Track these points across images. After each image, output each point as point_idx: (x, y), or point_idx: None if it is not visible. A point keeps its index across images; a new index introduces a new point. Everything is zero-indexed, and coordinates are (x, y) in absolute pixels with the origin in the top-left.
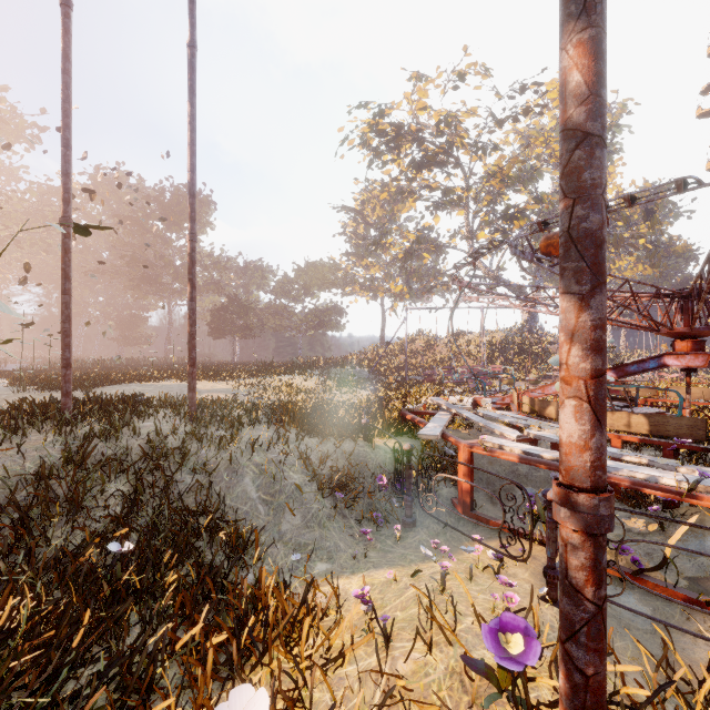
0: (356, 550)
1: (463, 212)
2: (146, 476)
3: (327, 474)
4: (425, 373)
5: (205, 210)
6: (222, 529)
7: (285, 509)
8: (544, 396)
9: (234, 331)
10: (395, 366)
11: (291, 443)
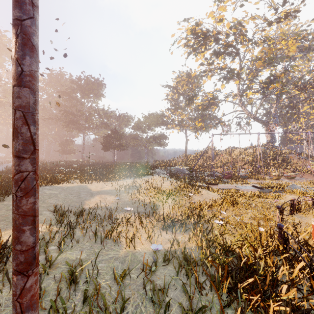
0: None
1: (238, 81)
2: None
3: None
4: (225, 172)
5: (100, 88)
6: None
7: None
8: None
9: (114, 147)
10: (198, 165)
11: None
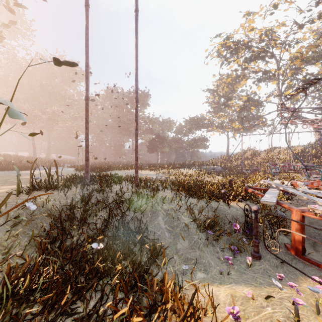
0: (222, 269)
1: (275, 82)
2: (114, 211)
3: (202, 219)
4: (253, 169)
5: (146, 98)
6: (146, 243)
7: (179, 236)
8: None
9: (158, 149)
10: (235, 165)
11: (182, 200)
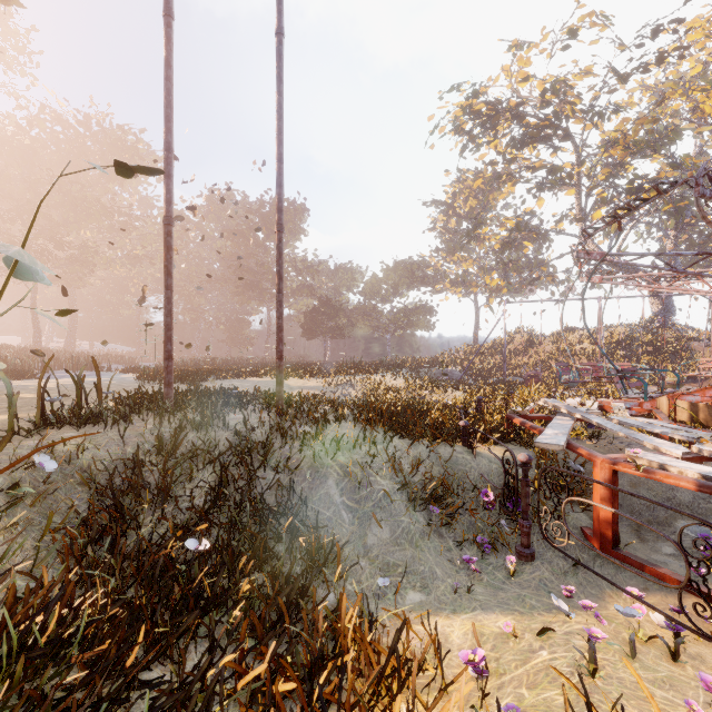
0: (457, 582)
1: (573, 191)
2: (232, 469)
3: (420, 482)
4: (527, 374)
5: (299, 217)
6: (302, 536)
7: (371, 519)
8: (704, 402)
9: (325, 331)
10: (491, 367)
11: (378, 443)
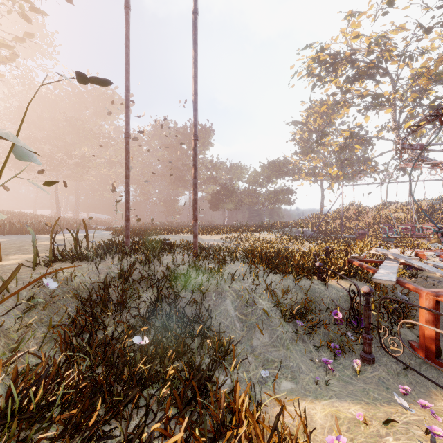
0: (318, 377)
1: (390, 110)
2: (164, 291)
3: (288, 303)
4: (358, 232)
5: (208, 135)
6: (209, 337)
7: (255, 328)
8: None
9: (224, 205)
10: (332, 228)
11: (259, 276)
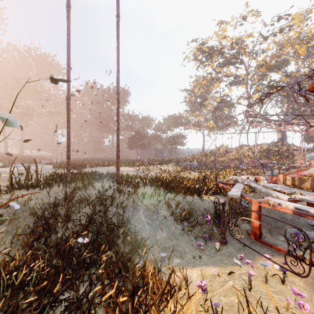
0: (195, 254)
1: (244, 86)
2: (97, 207)
3: (179, 212)
4: (225, 164)
5: (126, 95)
6: (128, 236)
7: (158, 228)
8: (297, 177)
9: (137, 146)
10: (209, 161)
11: (161, 195)
